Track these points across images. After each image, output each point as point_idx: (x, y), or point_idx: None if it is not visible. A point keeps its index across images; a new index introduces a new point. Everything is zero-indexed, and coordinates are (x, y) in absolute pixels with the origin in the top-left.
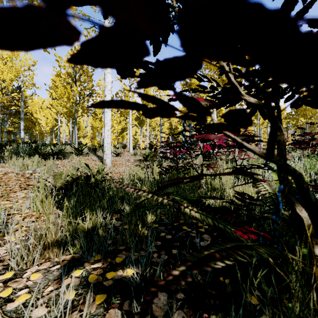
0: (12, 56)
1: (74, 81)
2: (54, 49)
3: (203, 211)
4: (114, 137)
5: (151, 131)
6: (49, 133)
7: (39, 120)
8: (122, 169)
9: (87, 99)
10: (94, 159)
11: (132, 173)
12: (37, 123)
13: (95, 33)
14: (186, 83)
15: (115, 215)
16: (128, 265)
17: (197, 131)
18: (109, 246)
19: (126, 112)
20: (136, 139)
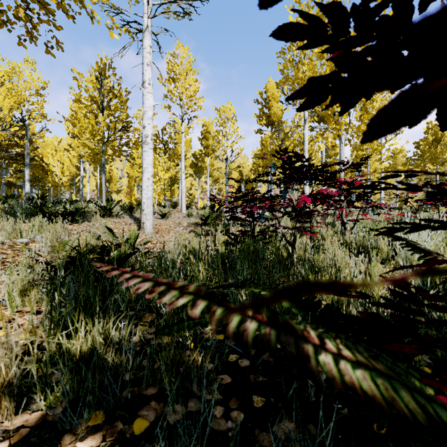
0: (12, 74)
1: (100, 110)
2: (63, 51)
3: (332, 329)
4: (158, 191)
5: (213, 184)
6: (68, 187)
7: (51, 167)
8: (169, 237)
9: (119, 135)
10: (128, 222)
11: (181, 242)
12: (50, 172)
13: (130, 35)
14: (263, 114)
15: (148, 315)
16: (159, 443)
17: (287, 174)
18: (126, 386)
19: (177, 155)
20: (192, 195)
